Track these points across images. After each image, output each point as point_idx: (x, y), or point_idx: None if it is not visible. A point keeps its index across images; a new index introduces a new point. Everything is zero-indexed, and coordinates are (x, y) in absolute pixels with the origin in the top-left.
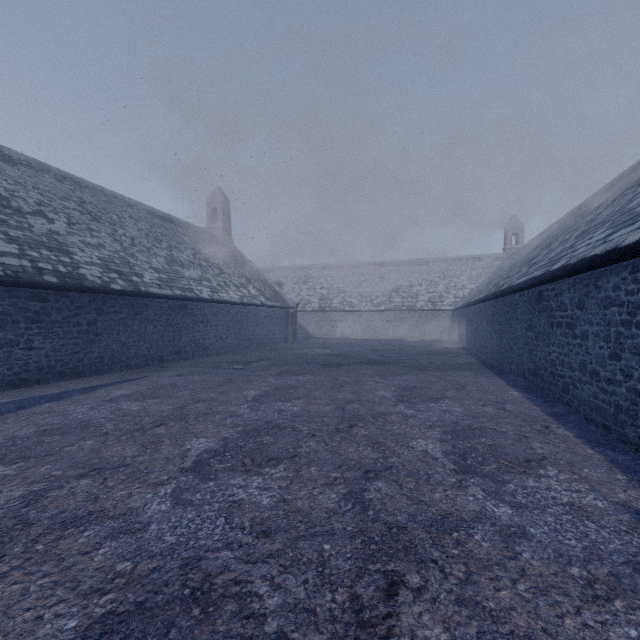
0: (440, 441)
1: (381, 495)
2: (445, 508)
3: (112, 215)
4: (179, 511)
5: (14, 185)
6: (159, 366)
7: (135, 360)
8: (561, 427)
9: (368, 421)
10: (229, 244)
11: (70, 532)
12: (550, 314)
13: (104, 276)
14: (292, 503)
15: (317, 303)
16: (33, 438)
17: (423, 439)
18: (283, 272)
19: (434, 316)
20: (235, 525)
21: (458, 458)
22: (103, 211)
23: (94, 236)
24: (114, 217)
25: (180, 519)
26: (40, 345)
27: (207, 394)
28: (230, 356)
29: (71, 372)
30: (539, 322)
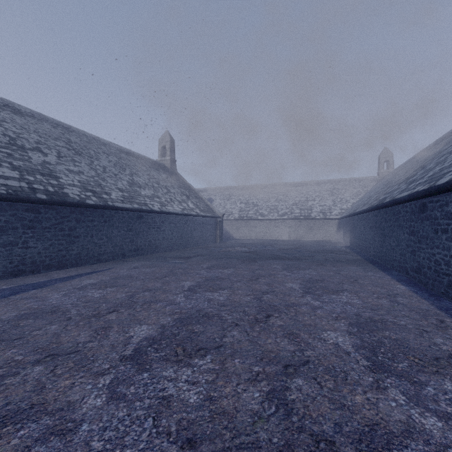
0: (348, 334)
1: (303, 396)
2: (370, 416)
3: (90, 151)
4: (112, 408)
5: (20, 129)
6: (122, 260)
7: (104, 256)
8: None
9: (282, 311)
10: (174, 172)
11: (7, 430)
12: (434, 222)
13: (82, 194)
14: (217, 402)
15: (237, 214)
16: (12, 321)
17: (332, 331)
18: (213, 192)
19: (324, 223)
20: (162, 429)
21: (369, 353)
22: (84, 148)
23: (76, 165)
24: (92, 152)
25: (111, 418)
26: (34, 245)
27: (153, 284)
28: (174, 253)
29: (57, 265)
30: (422, 228)
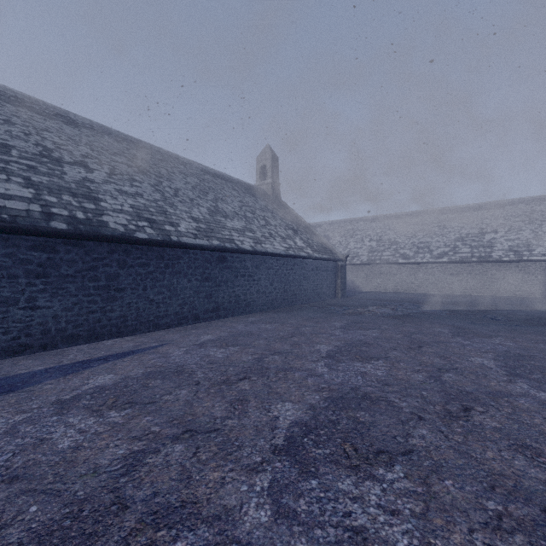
0: None
1: None
2: None
3: (162, 170)
4: None
5: (66, 141)
6: (192, 326)
7: (165, 319)
8: None
9: None
10: (277, 199)
11: None
12: None
13: (131, 224)
14: None
15: (366, 256)
16: None
17: None
18: (330, 226)
19: (519, 268)
20: None
21: None
22: (153, 166)
23: (134, 186)
24: (163, 171)
25: None
26: (46, 304)
27: (211, 404)
28: (273, 314)
29: (86, 335)
30: None
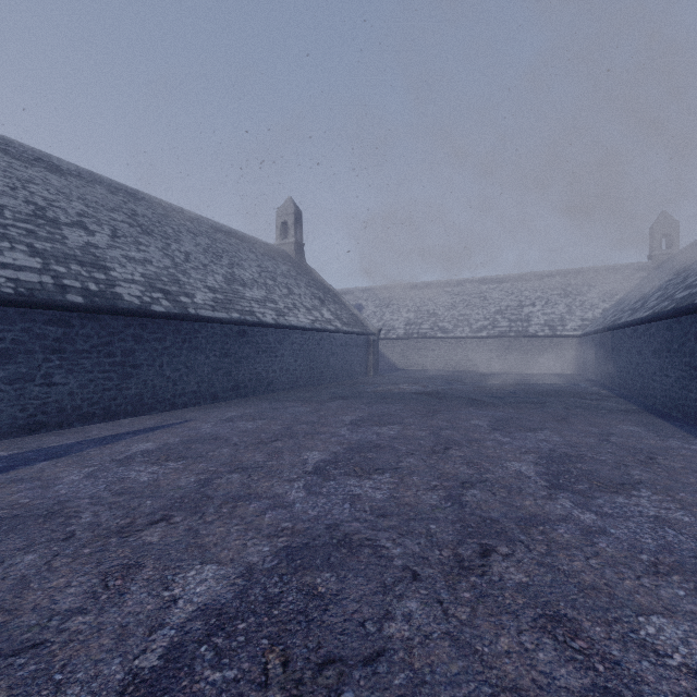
0: None
1: None
2: None
3: (167, 228)
4: None
5: (56, 195)
6: (211, 405)
7: (182, 398)
8: None
9: (515, 539)
10: (301, 262)
11: None
12: None
13: (145, 296)
14: None
15: (403, 329)
16: None
17: (664, 616)
18: (363, 294)
19: (553, 344)
20: None
21: None
22: (157, 224)
23: (141, 250)
24: (169, 231)
25: None
26: (62, 380)
27: (252, 455)
28: (298, 393)
29: (102, 413)
30: None
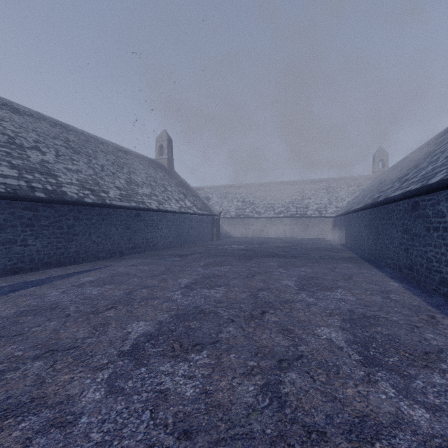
0: (341, 329)
1: (296, 389)
2: (360, 408)
3: (88, 150)
4: (110, 401)
5: (19, 128)
6: (120, 258)
7: (102, 253)
8: (445, 317)
9: (277, 308)
10: (172, 170)
11: (8, 423)
12: (426, 220)
13: (80, 192)
14: (213, 395)
15: (234, 212)
16: (11, 318)
17: (326, 327)
18: (210, 190)
19: (320, 221)
20: (159, 421)
21: (361, 348)
22: (82, 147)
23: (74, 164)
24: (90, 151)
25: (109, 411)
26: (32, 243)
27: (151, 281)
28: (171, 250)
29: (55, 262)
30: (415, 226)
